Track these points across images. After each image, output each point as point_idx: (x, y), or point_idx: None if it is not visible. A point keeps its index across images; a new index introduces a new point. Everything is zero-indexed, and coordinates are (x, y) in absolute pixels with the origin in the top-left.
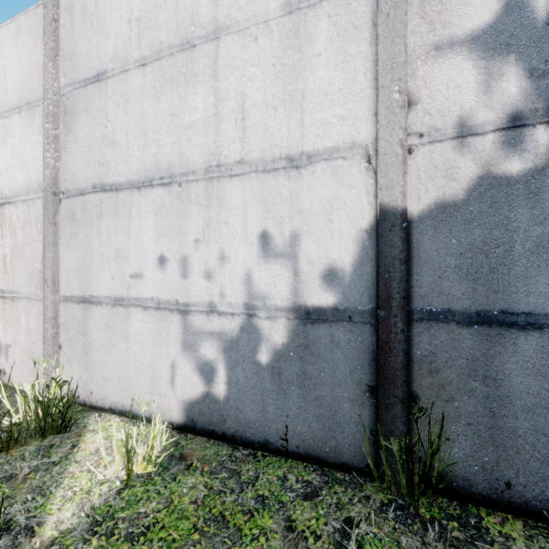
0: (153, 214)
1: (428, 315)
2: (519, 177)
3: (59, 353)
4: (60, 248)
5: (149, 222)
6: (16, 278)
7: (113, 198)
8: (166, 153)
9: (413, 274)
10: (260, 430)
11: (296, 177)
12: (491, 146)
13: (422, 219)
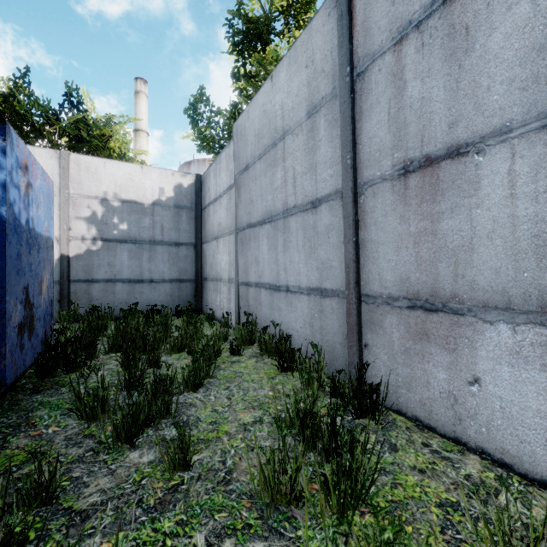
0: None
1: (75, 281)
2: (95, 251)
3: None
4: None
5: None
6: None
7: None
8: None
9: (71, 271)
10: None
11: None
12: (90, 243)
13: (73, 258)
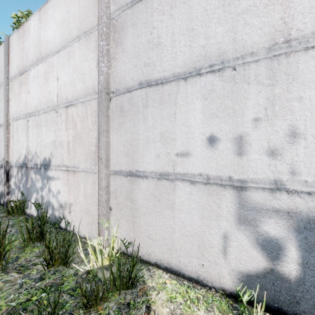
0: (202, 99)
1: None
2: None
3: (110, 213)
4: (110, 134)
5: (197, 107)
6: (76, 157)
7: (159, 90)
8: (217, 42)
9: None
10: None
11: None
12: None
13: None
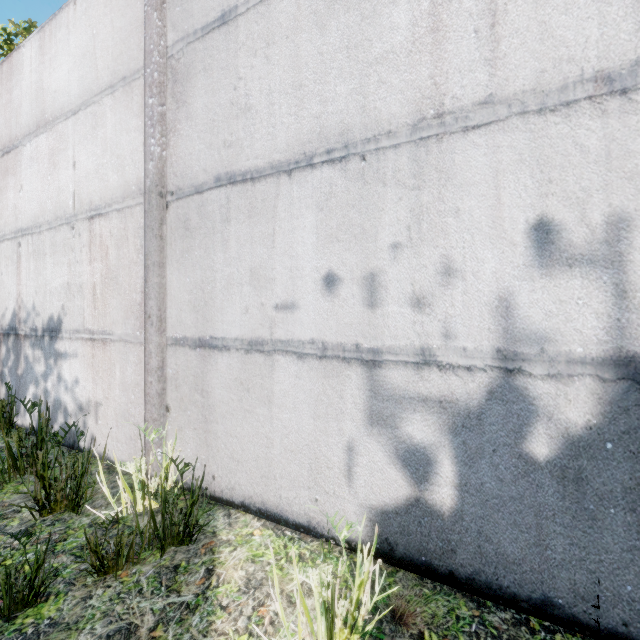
0: (315, 210)
1: None
2: None
3: (166, 418)
4: (167, 271)
5: (307, 223)
6: (108, 314)
7: (247, 192)
8: (338, 111)
9: None
10: (531, 578)
11: (621, 111)
12: None
13: None
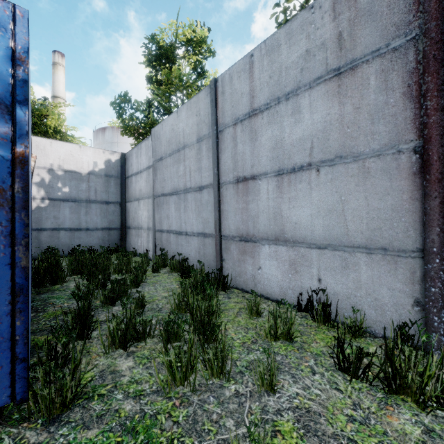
0: None
1: None
2: (44, 207)
3: None
4: None
5: None
6: None
7: None
8: None
9: None
10: None
11: None
12: (39, 201)
13: None
